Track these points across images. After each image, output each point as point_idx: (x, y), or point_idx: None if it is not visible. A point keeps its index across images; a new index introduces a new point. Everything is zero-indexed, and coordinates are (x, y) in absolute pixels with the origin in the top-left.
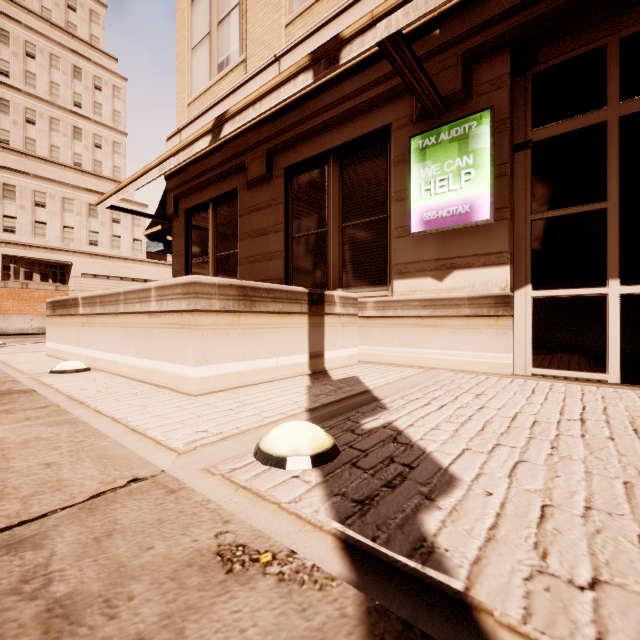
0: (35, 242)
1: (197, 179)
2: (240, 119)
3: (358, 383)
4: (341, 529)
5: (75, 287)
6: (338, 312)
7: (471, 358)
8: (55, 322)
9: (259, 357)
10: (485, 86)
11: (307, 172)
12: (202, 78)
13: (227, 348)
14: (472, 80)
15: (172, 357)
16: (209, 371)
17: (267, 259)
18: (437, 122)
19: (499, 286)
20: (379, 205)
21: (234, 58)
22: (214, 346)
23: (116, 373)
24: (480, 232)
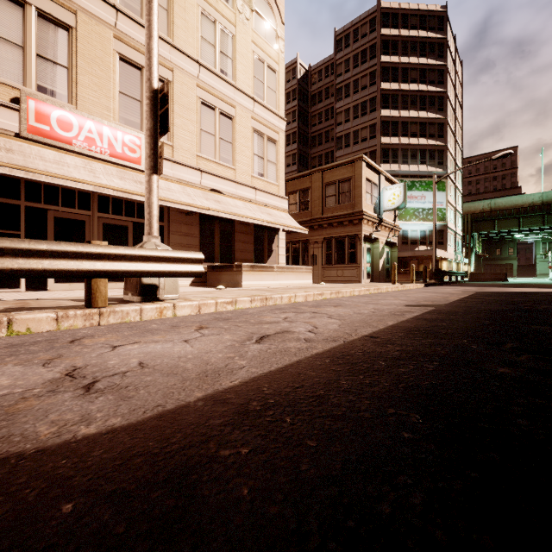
0: None
1: None
2: None
3: None
4: None
5: None
6: None
7: None
8: None
9: None
10: None
11: None
12: None
13: None
14: None
15: None
16: None
17: None
18: None
19: None
20: None
21: None
22: None
23: None
24: None
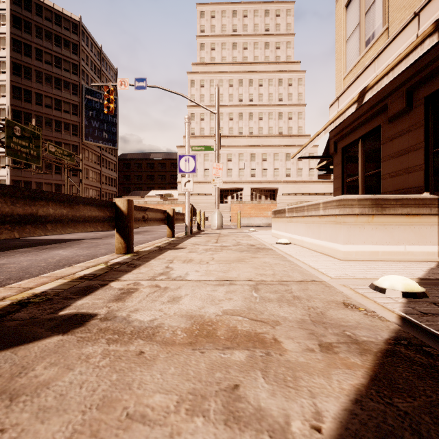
0: (262, 180)
1: (349, 126)
2: (377, 87)
3: None
4: (403, 315)
5: (279, 201)
6: None
7: None
8: (275, 220)
9: (388, 244)
10: None
11: None
12: (353, 57)
13: (363, 236)
14: None
15: (330, 239)
16: (351, 248)
17: (407, 172)
18: None
19: None
20: None
21: (378, 31)
22: (355, 234)
23: (303, 246)
24: None
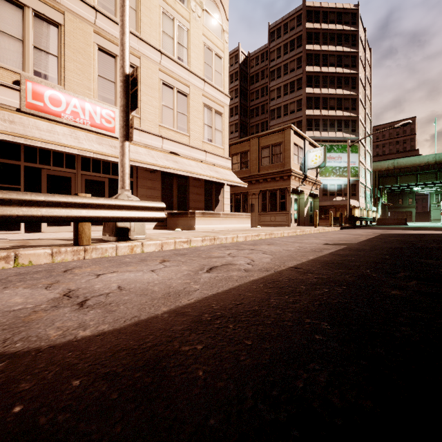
0: None
1: None
2: None
3: None
4: None
5: None
6: None
7: None
8: None
9: None
10: None
11: None
12: None
13: None
14: None
15: None
16: None
17: None
18: None
19: None
20: None
21: None
22: None
23: None
24: None
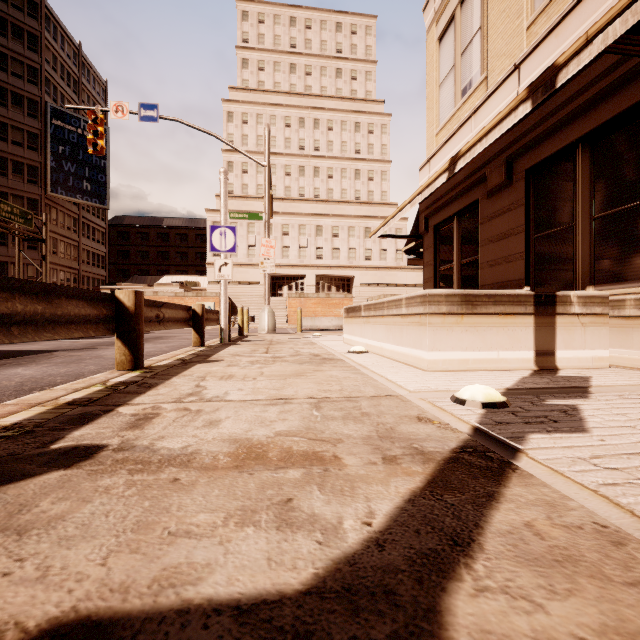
0: (333, 263)
1: (443, 198)
2: (470, 155)
3: (582, 381)
4: (478, 425)
5: (356, 294)
6: (576, 312)
7: None
8: (348, 321)
9: (480, 349)
10: None
11: (551, 168)
12: (447, 108)
13: (452, 340)
14: None
15: (414, 345)
16: (438, 356)
17: (507, 261)
18: None
19: None
20: None
21: (475, 80)
22: (442, 338)
23: (382, 355)
24: None
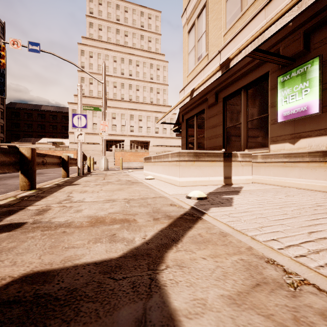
0: (139, 134)
1: (190, 107)
2: (198, 90)
3: (239, 188)
4: (193, 206)
5: (151, 150)
6: (239, 160)
7: (309, 183)
8: (145, 164)
9: (201, 176)
10: (317, 44)
11: (232, 98)
12: (192, 65)
13: (190, 172)
14: (310, 42)
15: (174, 175)
16: (184, 179)
17: (216, 137)
18: (291, 67)
19: (325, 146)
20: (264, 109)
21: (203, 54)
22: (185, 172)
23: (161, 180)
24: (314, 119)
